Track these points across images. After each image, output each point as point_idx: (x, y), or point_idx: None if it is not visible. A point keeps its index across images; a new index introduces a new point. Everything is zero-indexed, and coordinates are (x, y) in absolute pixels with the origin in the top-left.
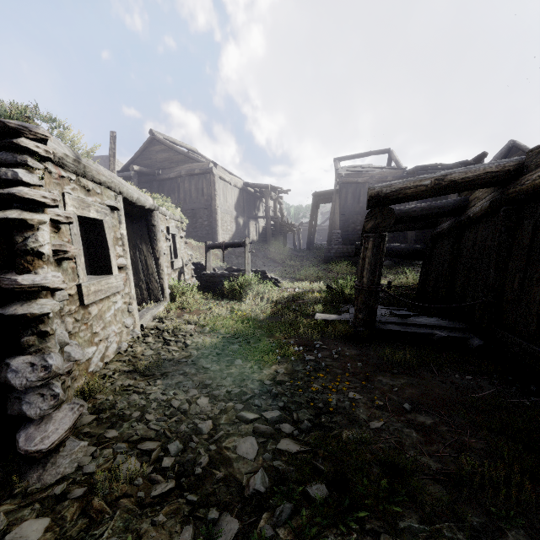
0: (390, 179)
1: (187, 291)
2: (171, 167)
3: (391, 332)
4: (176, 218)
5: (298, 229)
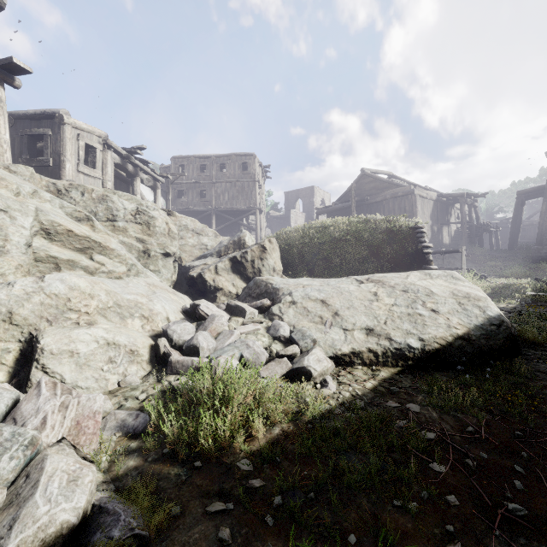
0: None
1: None
2: (377, 193)
3: None
4: None
5: (496, 230)
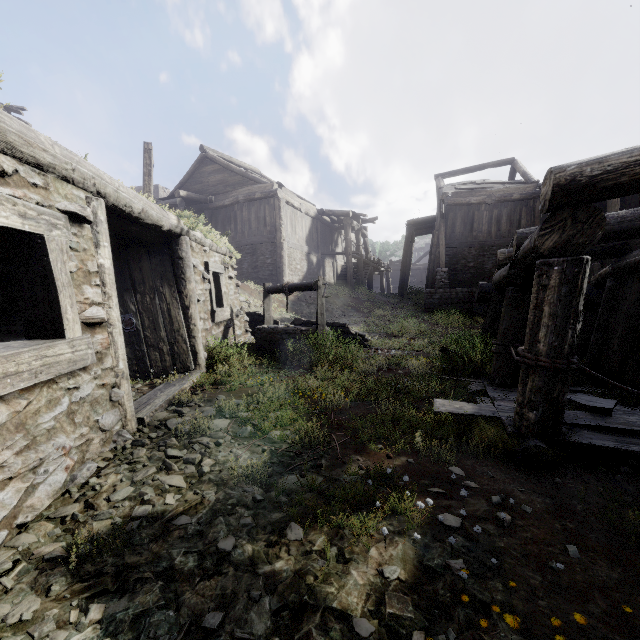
0: (516, 197)
1: (232, 355)
2: (226, 192)
3: (599, 449)
4: (222, 251)
5: (387, 269)
